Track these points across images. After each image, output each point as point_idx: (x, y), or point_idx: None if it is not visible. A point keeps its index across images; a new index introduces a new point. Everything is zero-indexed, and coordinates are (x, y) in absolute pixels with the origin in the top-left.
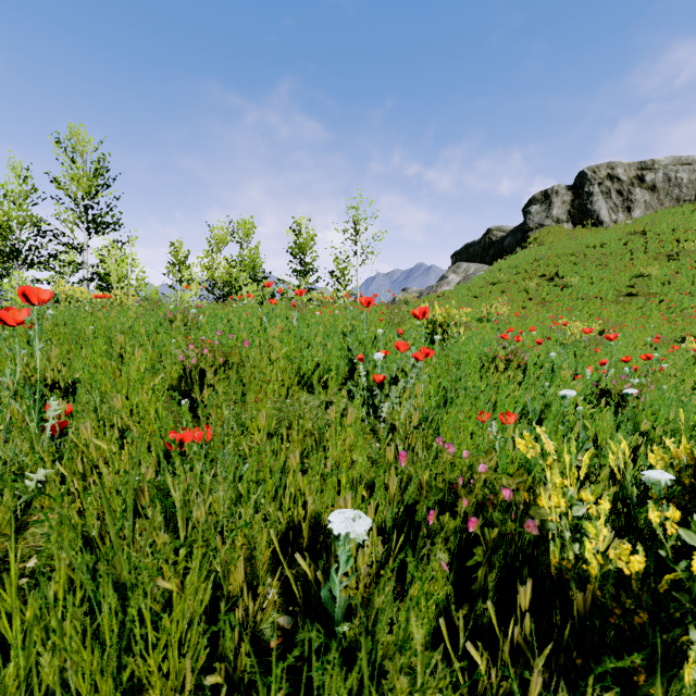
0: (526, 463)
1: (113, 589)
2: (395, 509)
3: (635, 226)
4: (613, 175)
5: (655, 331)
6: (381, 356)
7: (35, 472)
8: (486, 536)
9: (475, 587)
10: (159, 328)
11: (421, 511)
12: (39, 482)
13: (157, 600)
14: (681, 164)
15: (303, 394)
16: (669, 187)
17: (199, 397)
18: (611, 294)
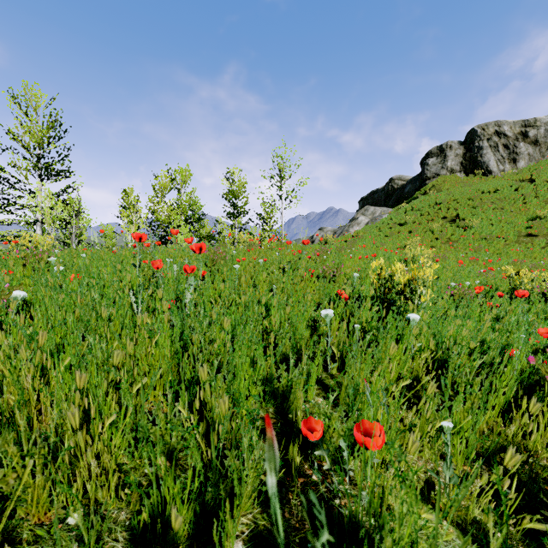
0: None
1: None
2: None
3: (522, 175)
4: (500, 132)
5: None
6: None
7: None
8: None
9: None
10: None
11: None
12: None
13: None
14: None
15: None
16: None
17: None
18: (513, 234)
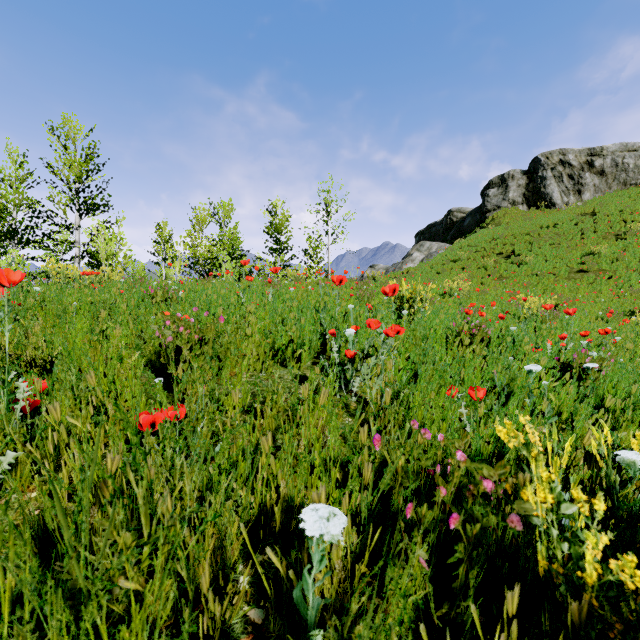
0: (497, 440)
1: (69, 595)
2: (370, 497)
3: (585, 208)
4: (565, 161)
5: (605, 305)
6: (352, 331)
7: (4, 454)
8: (468, 532)
9: (456, 585)
10: (141, 304)
11: (397, 500)
12: (9, 464)
13: (119, 600)
14: (627, 151)
15: (277, 371)
16: (616, 172)
17: (175, 373)
18: (564, 270)
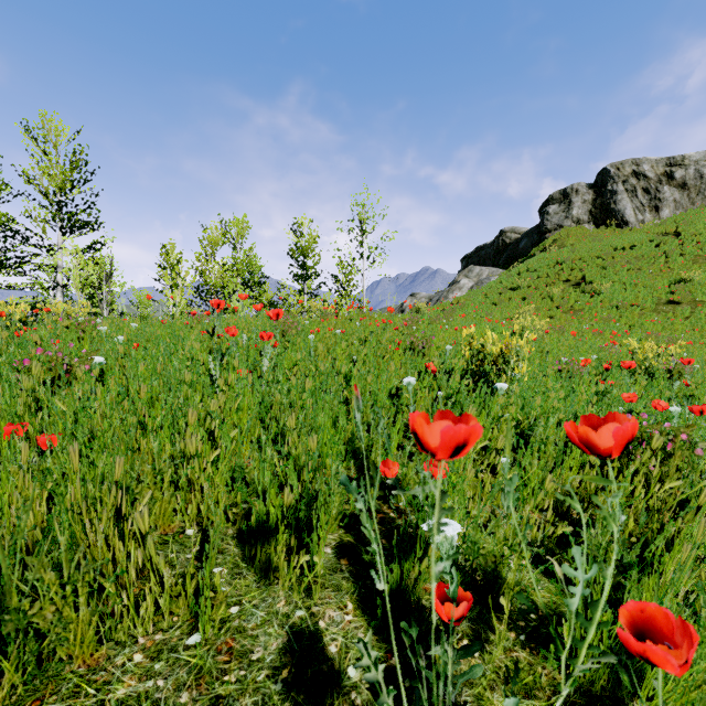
0: None
1: None
2: None
3: (666, 227)
4: (639, 172)
5: None
6: (452, 532)
7: None
8: None
9: None
10: None
11: None
12: None
13: None
14: None
15: None
16: (701, 184)
17: None
18: (650, 301)
